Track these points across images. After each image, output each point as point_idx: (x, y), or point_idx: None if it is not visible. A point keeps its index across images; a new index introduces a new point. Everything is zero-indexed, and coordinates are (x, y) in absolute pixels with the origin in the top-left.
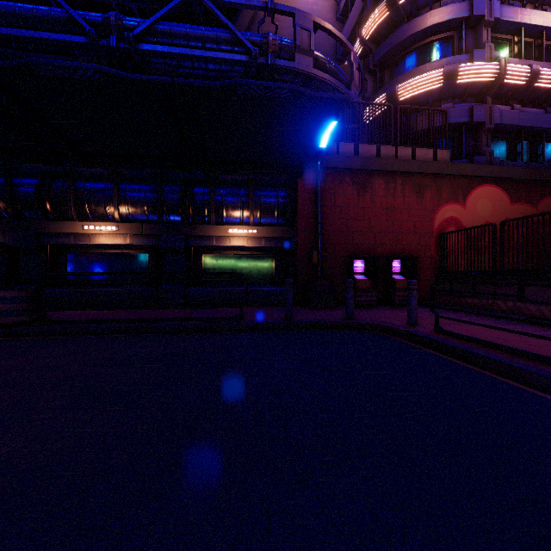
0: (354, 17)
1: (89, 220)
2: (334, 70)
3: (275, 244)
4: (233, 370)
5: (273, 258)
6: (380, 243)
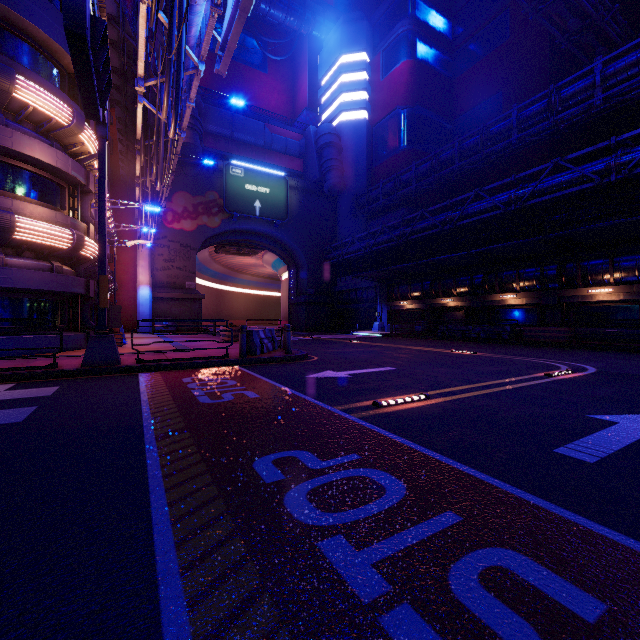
0: None
1: (589, 285)
2: None
3: None
4: None
5: None
6: None
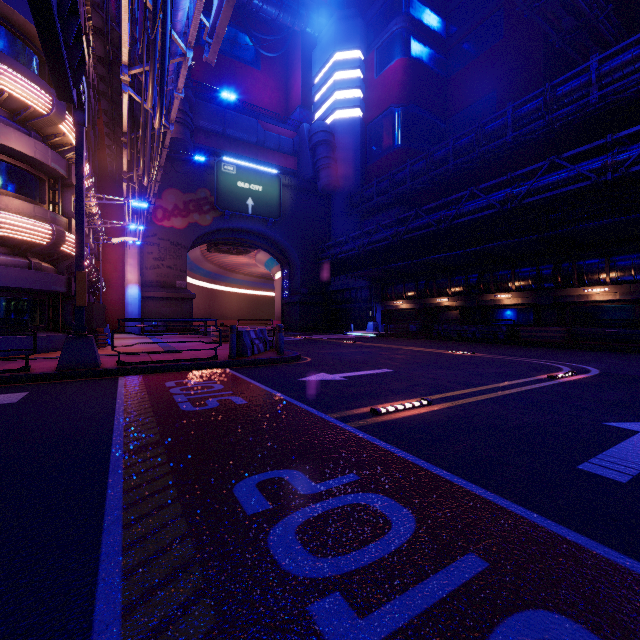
0: None
1: (585, 285)
2: None
3: None
4: None
5: None
6: None
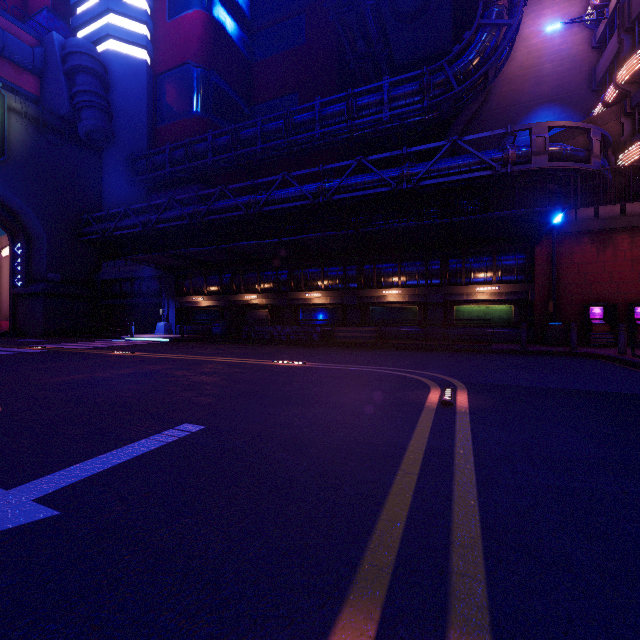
0: (611, 52)
1: (382, 287)
2: (570, 154)
3: (514, 296)
4: (492, 360)
5: (512, 307)
6: (623, 291)
